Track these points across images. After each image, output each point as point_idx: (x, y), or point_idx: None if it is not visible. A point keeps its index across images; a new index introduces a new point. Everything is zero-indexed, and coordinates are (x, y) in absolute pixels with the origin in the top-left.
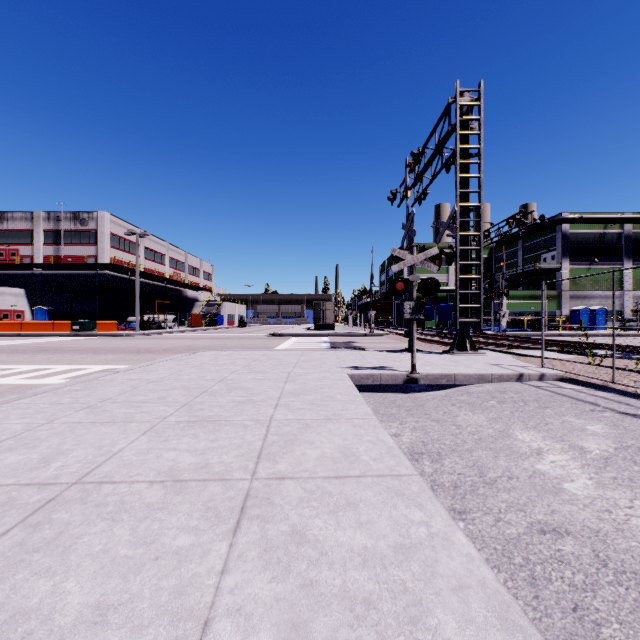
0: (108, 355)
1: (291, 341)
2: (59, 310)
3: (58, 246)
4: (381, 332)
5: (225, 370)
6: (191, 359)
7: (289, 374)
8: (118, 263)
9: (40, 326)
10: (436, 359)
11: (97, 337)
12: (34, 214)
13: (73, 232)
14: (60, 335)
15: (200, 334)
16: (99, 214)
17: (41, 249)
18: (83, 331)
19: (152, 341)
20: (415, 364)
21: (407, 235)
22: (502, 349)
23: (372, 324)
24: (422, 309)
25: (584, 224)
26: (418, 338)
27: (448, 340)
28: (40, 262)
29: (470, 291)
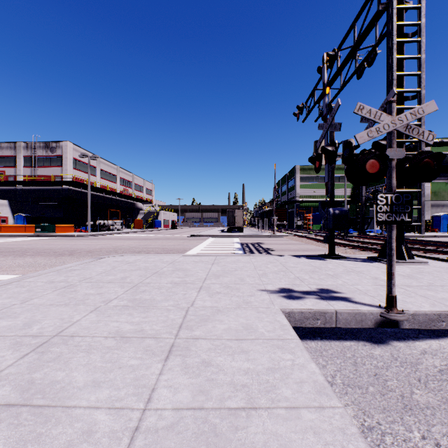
0: (24, 258)
1: (207, 242)
2: (35, 216)
3: (34, 168)
4: (282, 234)
5: (95, 298)
6: (81, 270)
7: (186, 315)
8: (79, 181)
9: (15, 228)
10: (379, 272)
11: (52, 237)
12: (16, 144)
13: (45, 157)
14: (26, 236)
15: (137, 235)
16: (64, 143)
17: (21, 170)
18: (44, 233)
19: (90, 241)
20: (395, 296)
21: (325, 134)
22: (416, 253)
23: (275, 227)
24: (407, 205)
25: (443, 147)
26: (319, 240)
27: (346, 241)
28: (20, 180)
29: (408, 190)
